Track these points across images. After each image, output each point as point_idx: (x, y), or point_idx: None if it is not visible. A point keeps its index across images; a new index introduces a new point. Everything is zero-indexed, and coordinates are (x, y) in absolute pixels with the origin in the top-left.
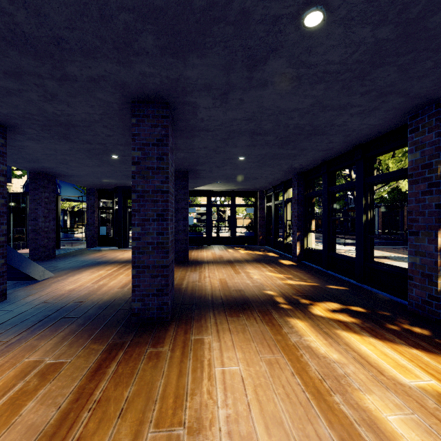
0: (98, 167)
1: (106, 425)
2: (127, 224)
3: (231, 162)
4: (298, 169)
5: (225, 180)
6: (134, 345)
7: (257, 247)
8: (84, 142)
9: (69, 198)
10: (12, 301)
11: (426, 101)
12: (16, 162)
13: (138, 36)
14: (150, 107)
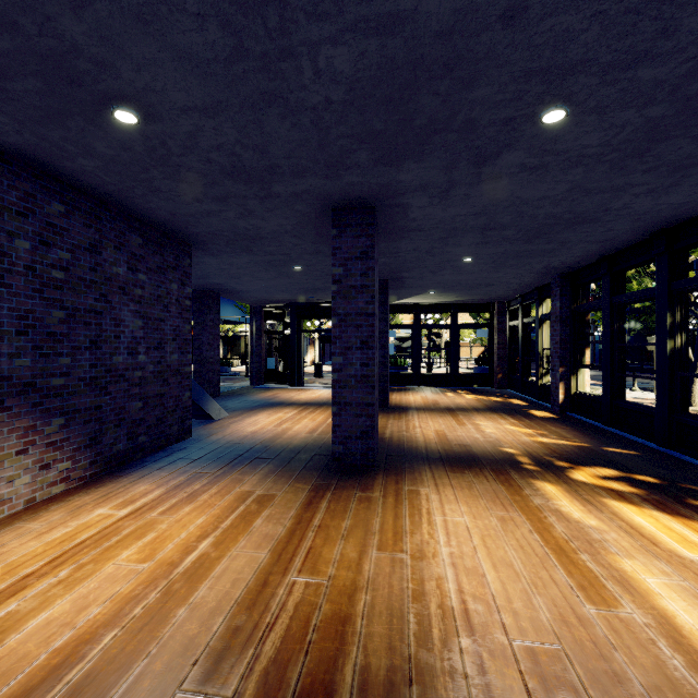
0: (273, 280)
1: (332, 543)
2: (302, 354)
3: (451, 265)
4: (561, 268)
5: (442, 289)
6: (340, 488)
7: (493, 390)
8: (266, 254)
9: (226, 320)
10: (198, 439)
11: None
12: None
13: (352, 154)
14: (353, 215)
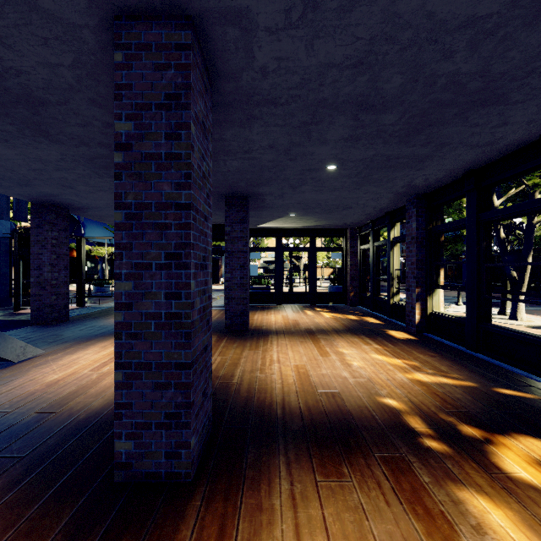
0: None
1: None
2: None
3: (313, 177)
4: (420, 188)
5: (302, 212)
6: None
7: (347, 307)
8: (76, 143)
9: (100, 242)
10: None
11: None
12: (2, 186)
13: None
14: (152, 28)
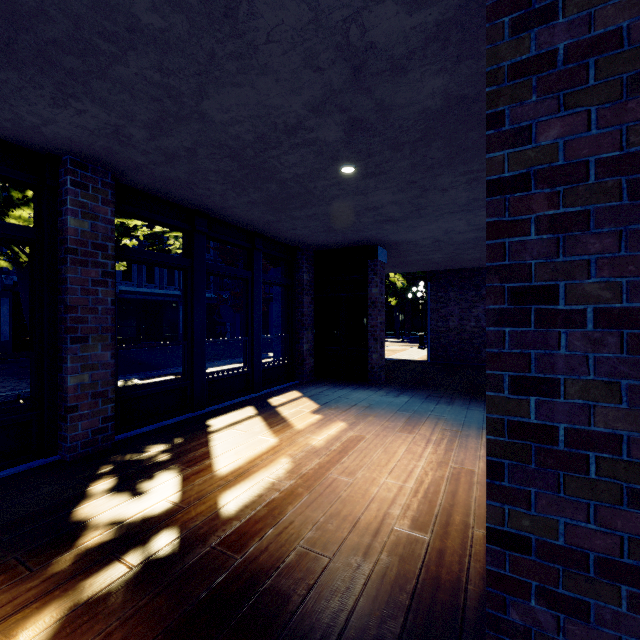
0: None
1: None
2: None
3: None
4: None
5: None
6: None
7: None
8: None
9: None
10: None
11: (119, 168)
12: None
13: None
14: None
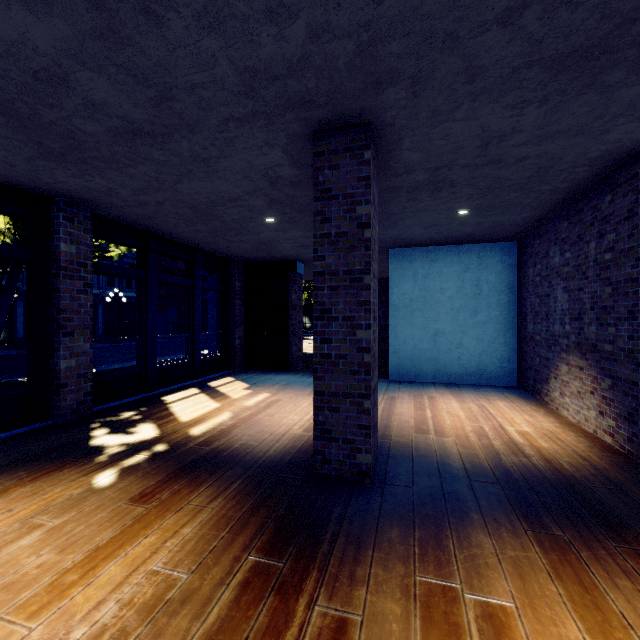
0: None
1: None
2: None
3: None
4: None
5: None
6: None
7: None
8: None
9: None
10: None
11: (97, 206)
12: None
13: None
14: None
